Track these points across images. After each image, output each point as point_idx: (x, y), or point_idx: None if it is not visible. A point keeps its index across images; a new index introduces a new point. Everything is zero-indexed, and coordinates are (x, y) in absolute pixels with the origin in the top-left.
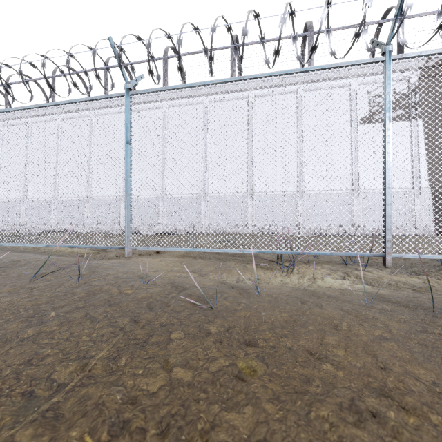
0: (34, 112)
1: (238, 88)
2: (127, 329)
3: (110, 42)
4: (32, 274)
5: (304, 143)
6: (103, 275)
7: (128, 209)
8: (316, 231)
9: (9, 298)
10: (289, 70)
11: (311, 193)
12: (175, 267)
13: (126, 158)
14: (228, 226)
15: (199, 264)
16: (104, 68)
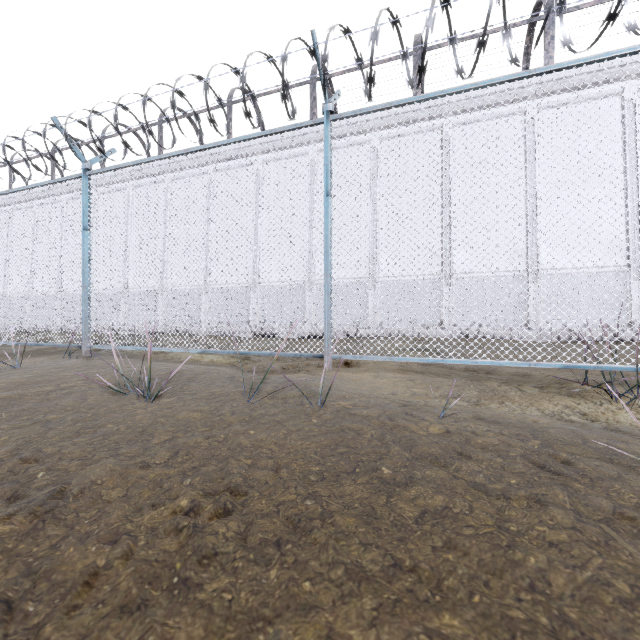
0: (183, 161)
1: (426, 114)
2: (590, 515)
3: (313, 38)
4: (228, 393)
5: (539, 194)
6: (339, 398)
7: (328, 297)
8: (562, 334)
9: (262, 434)
10: (630, 47)
11: (551, 273)
12: (413, 388)
13: (325, 218)
14: (504, 323)
15: (444, 384)
16: (227, 105)
